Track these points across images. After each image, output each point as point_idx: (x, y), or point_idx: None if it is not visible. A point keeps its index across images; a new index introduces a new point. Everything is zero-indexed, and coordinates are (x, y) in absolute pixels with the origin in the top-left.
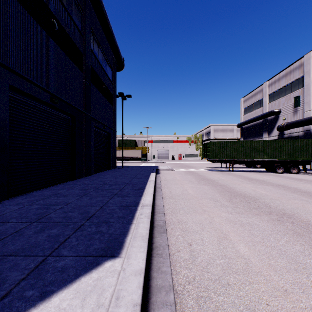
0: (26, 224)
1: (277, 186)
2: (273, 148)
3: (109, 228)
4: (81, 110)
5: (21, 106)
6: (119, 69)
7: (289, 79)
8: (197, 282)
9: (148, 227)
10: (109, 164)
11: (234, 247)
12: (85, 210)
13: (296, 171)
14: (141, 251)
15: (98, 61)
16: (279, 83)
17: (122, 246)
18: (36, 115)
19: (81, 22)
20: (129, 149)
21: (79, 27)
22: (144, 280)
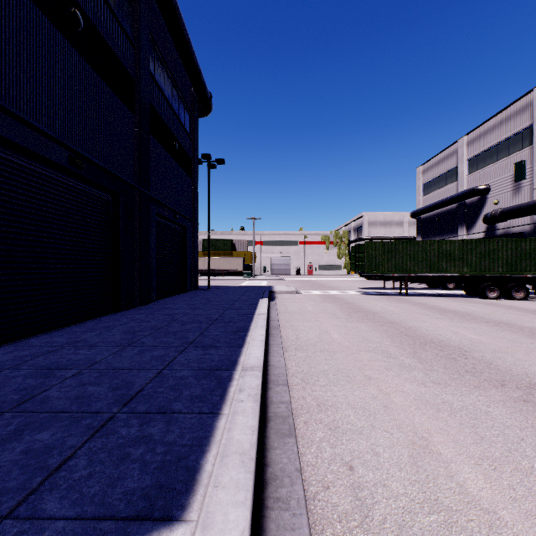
0: None
1: (497, 325)
2: (480, 255)
3: (170, 427)
4: (131, 184)
5: (8, 171)
6: (203, 114)
7: (505, 132)
8: None
9: (255, 425)
10: (186, 283)
11: (451, 475)
12: (124, 381)
13: (522, 295)
14: (237, 501)
15: (164, 96)
16: (486, 139)
17: (192, 485)
18: (40, 189)
19: (132, 22)
20: (221, 257)
21: (127, 30)
22: None
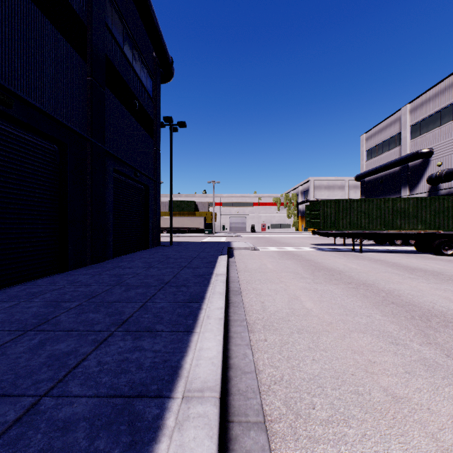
0: None
1: None
2: (434, 212)
3: None
4: (81, 134)
5: None
6: (165, 79)
7: (449, 98)
8: None
9: None
10: (147, 239)
11: None
12: None
13: None
14: None
15: (124, 53)
16: (429, 106)
17: None
18: None
19: None
20: (185, 216)
21: None
22: None
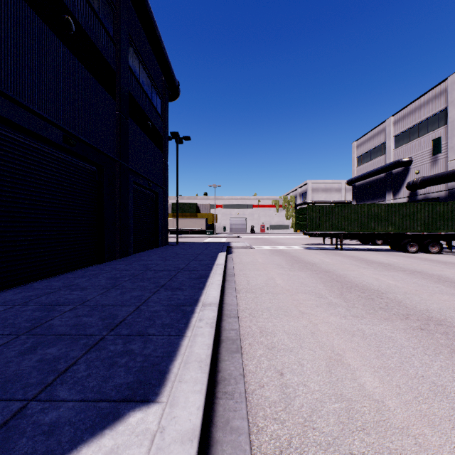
0: (8, 337)
1: (412, 273)
2: (402, 216)
3: (146, 345)
4: (113, 158)
5: (15, 149)
6: (172, 98)
7: (425, 113)
8: (295, 451)
9: (210, 343)
10: (158, 239)
11: (355, 378)
12: (110, 313)
13: (436, 249)
14: (195, 390)
15: (140, 85)
16: (409, 119)
17: (163, 381)
18: (40, 163)
19: (113, 24)
20: (188, 218)
21: (110, 31)
22: (199, 451)
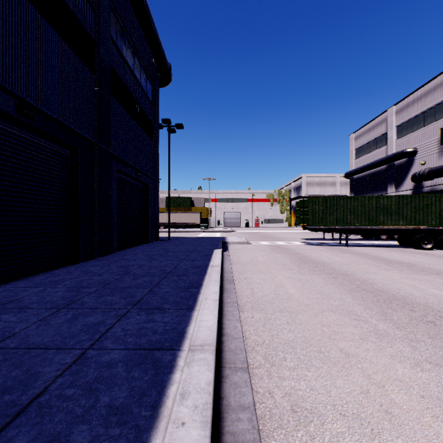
0: None
1: None
2: (414, 209)
3: None
4: (90, 140)
5: None
6: (164, 84)
7: (431, 100)
8: None
9: None
10: (147, 234)
11: None
12: (28, 371)
13: None
14: None
15: (126, 62)
16: (414, 108)
17: None
18: None
19: None
20: (182, 212)
21: None
22: None
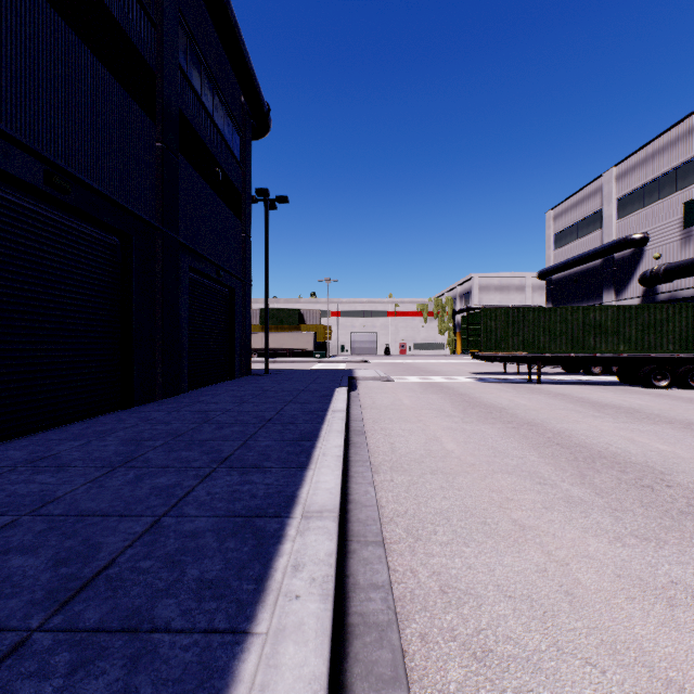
0: None
1: (688, 428)
2: (642, 326)
3: (132, 680)
4: (149, 222)
5: None
6: (259, 134)
7: (670, 160)
8: None
9: (321, 676)
10: (234, 366)
11: None
12: (86, 542)
13: None
14: None
15: (202, 104)
16: (643, 171)
17: None
18: None
19: None
20: (286, 332)
21: (144, 1)
22: None
